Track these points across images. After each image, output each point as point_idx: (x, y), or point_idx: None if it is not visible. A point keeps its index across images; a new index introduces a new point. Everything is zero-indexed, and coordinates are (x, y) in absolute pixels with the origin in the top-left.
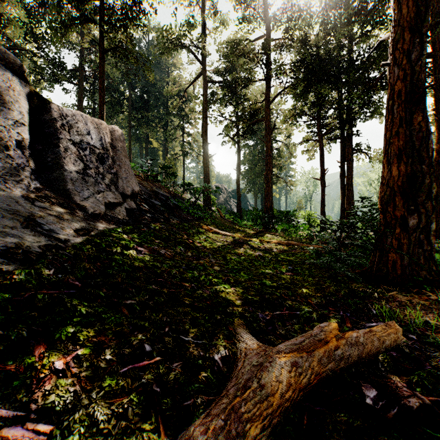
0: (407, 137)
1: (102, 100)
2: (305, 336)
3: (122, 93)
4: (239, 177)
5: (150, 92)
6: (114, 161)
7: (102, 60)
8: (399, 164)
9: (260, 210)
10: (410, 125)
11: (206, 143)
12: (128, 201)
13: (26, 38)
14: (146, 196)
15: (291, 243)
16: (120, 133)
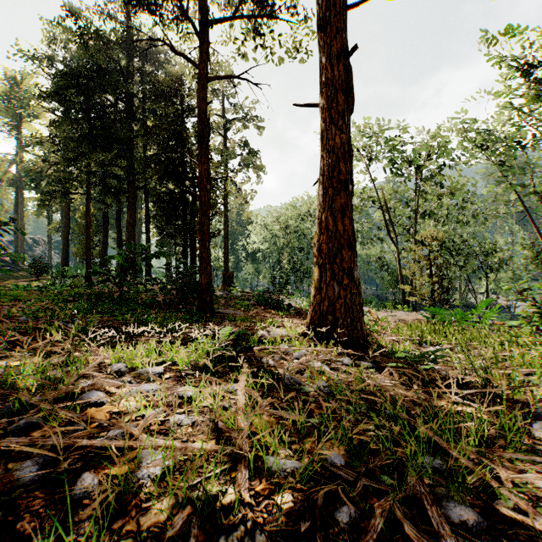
0: (65, 257)
1: None
2: (32, 279)
3: None
4: (50, 242)
5: None
6: None
7: None
8: (63, 262)
9: None
10: (65, 255)
11: (20, 220)
12: None
13: None
14: None
15: None
16: None
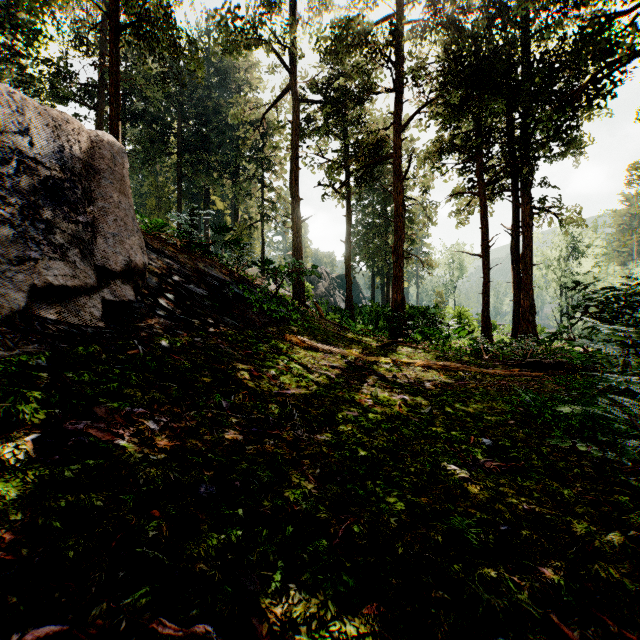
0: None
1: (116, 114)
2: None
3: (166, 124)
4: (349, 254)
5: (210, 122)
6: (91, 200)
7: (115, 45)
8: None
9: (383, 305)
10: None
11: (297, 198)
12: (117, 285)
13: (5, 27)
14: (177, 278)
15: (450, 366)
16: (117, 147)
